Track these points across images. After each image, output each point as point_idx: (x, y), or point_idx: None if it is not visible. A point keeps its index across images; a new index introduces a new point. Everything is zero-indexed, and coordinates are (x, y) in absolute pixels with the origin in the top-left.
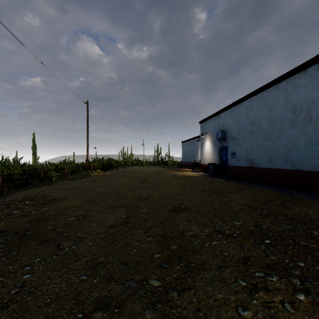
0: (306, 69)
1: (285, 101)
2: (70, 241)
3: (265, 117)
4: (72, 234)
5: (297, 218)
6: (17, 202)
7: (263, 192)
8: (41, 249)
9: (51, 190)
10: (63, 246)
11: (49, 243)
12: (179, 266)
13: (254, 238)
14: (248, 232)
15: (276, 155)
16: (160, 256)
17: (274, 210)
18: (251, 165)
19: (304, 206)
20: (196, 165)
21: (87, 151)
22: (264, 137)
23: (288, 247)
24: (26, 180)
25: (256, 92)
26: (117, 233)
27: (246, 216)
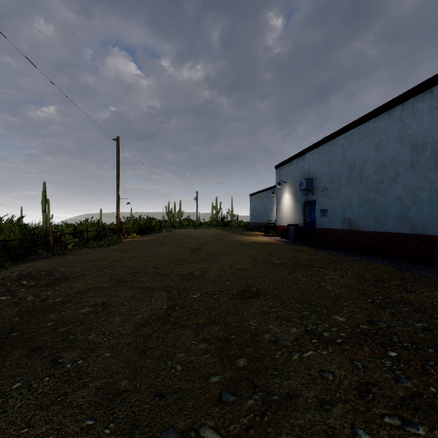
0: (432, 88)
1: (401, 135)
2: (76, 350)
3: (371, 158)
4: (81, 336)
5: (430, 308)
6: (10, 281)
7: (370, 266)
8: (27, 366)
9: (62, 263)
10: (63, 360)
11: (42, 354)
12: (252, 400)
13: (370, 344)
14: (359, 334)
15: (386, 212)
16: (219, 379)
17: (391, 296)
18: (350, 227)
19: (435, 288)
20: (270, 227)
21: (118, 208)
22: (369, 188)
23: (428, 362)
24: (28, 248)
25: (358, 123)
26: (153, 335)
27: (352, 306)
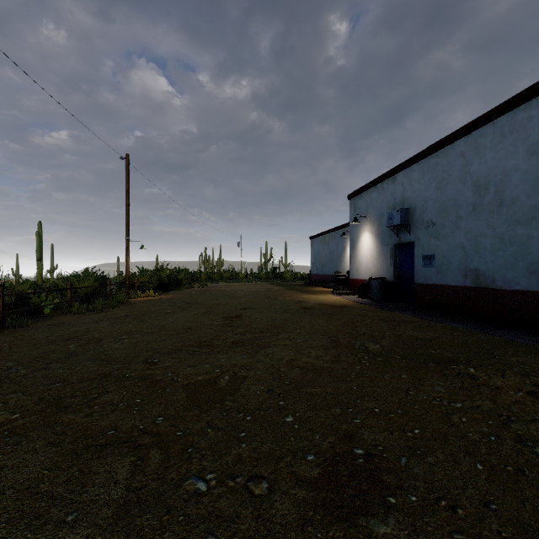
0: None
1: None
2: None
3: (520, 170)
4: None
5: None
6: None
7: None
8: None
9: None
10: None
11: None
12: None
13: None
14: None
15: None
16: None
17: None
18: (478, 284)
19: None
20: (339, 280)
21: (127, 254)
22: (517, 218)
23: None
24: None
25: (493, 116)
26: None
27: None
